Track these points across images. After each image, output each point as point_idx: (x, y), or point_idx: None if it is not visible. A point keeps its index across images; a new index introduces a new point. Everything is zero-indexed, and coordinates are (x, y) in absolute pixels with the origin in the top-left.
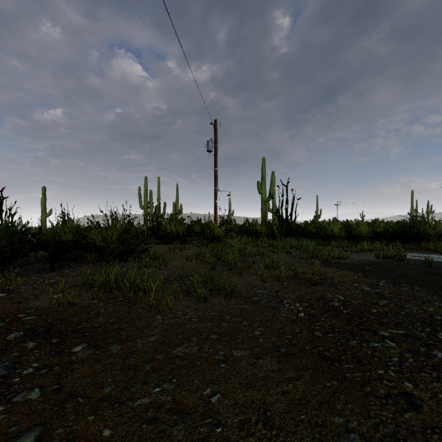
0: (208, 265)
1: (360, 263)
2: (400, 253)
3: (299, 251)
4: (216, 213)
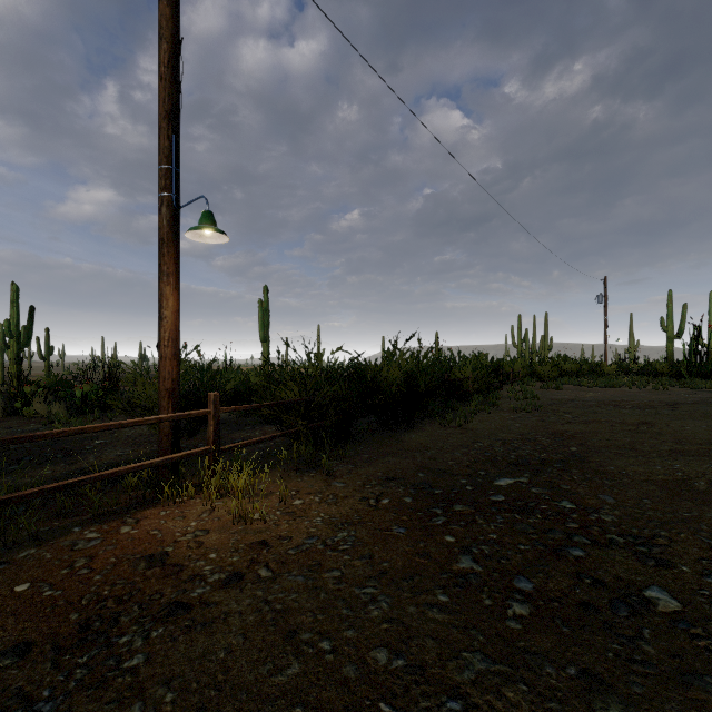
0: None
1: None
2: None
3: None
4: (606, 354)
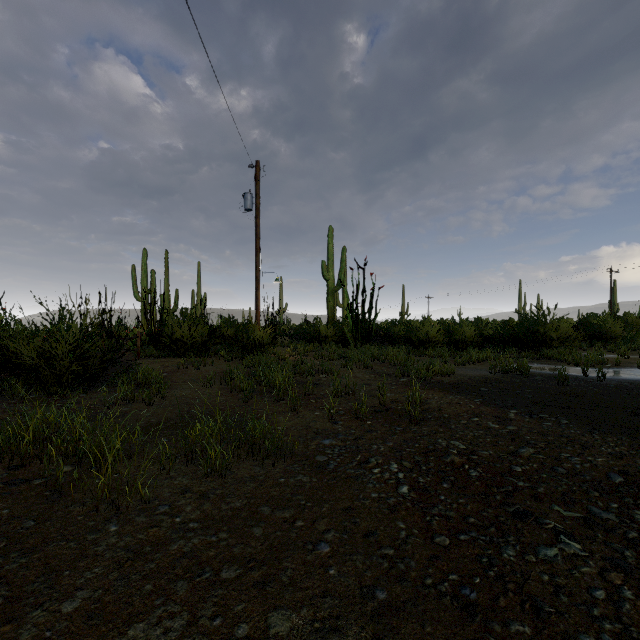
0: (241, 393)
1: (471, 381)
2: (522, 365)
3: (383, 364)
4: (258, 307)
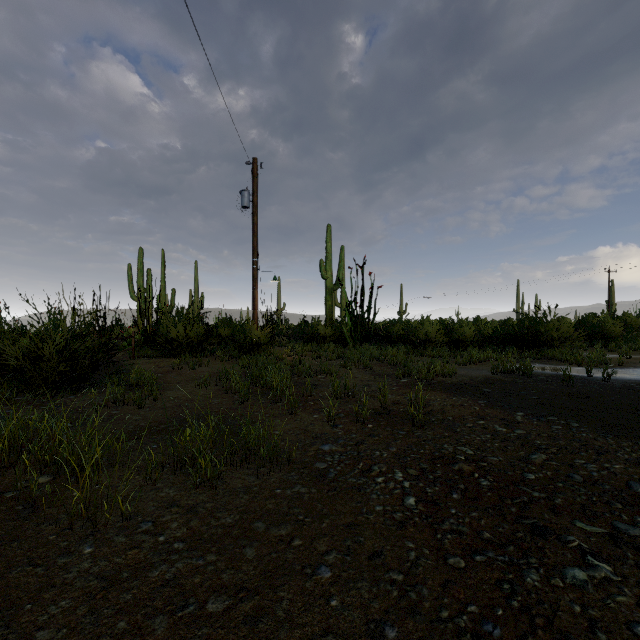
0: (237, 395)
1: (474, 382)
2: (525, 366)
3: (382, 364)
4: (255, 306)
